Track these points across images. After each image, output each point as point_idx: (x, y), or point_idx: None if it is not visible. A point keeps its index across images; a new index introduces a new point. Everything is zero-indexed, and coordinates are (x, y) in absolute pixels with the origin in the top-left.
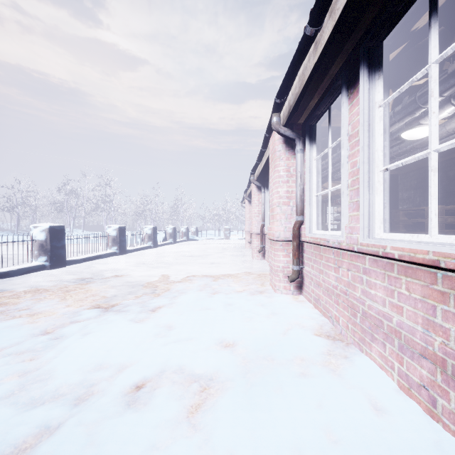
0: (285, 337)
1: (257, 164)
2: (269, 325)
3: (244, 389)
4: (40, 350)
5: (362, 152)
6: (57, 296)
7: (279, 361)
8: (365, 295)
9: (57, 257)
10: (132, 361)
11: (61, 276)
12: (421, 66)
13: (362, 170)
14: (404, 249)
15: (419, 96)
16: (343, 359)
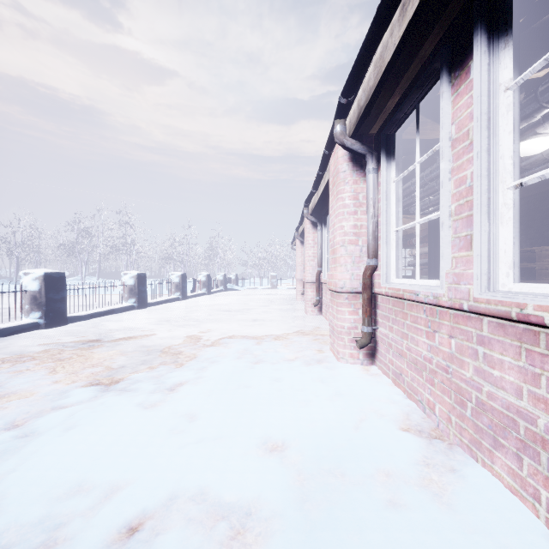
0: (358, 434)
1: (313, 193)
2: (333, 413)
3: (301, 535)
4: None
5: (477, 161)
6: (45, 368)
7: (353, 478)
8: (482, 376)
9: (55, 312)
10: (129, 479)
11: (57, 338)
12: (535, 56)
13: (477, 188)
14: None
15: (543, 91)
16: (450, 474)
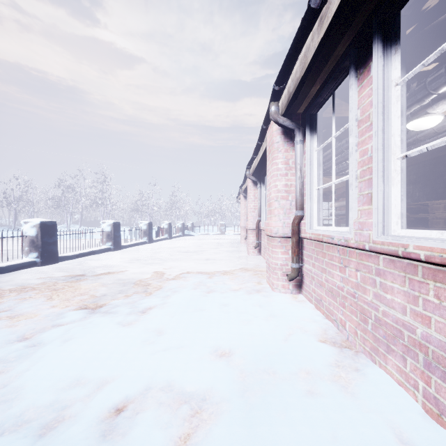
0: (287, 344)
1: (253, 158)
2: (268, 329)
3: (242, 413)
4: (12, 360)
5: (375, 137)
6: (43, 296)
7: (282, 375)
8: (379, 299)
9: (49, 253)
10: (114, 375)
11: (51, 273)
12: (427, 52)
13: (375, 158)
14: (433, 249)
15: (430, 81)
16: (354, 372)
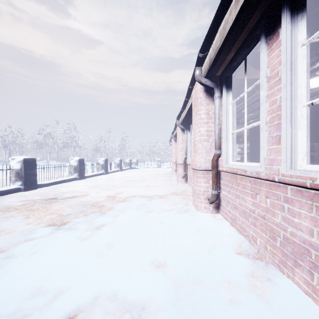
0: (210, 256)
1: (182, 111)
2: (195, 243)
3: None
4: None
5: (284, 89)
6: (22, 215)
7: (208, 285)
8: (287, 222)
9: (30, 181)
10: (69, 285)
11: (31, 197)
12: (315, 29)
13: (284, 106)
14: None
15: None
16: (267, 282)
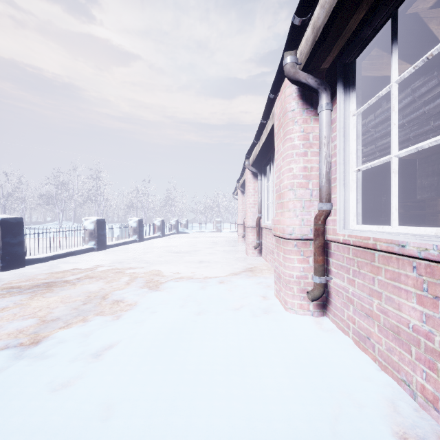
0: None
1: (254, 144)
2: (296, 404)
3: None
4: None
5: None
6: None
7: None
8: None
9: (12, 255)
10: None
11: (7, 282)
12: None
13: None
14: None
15: None
16: None
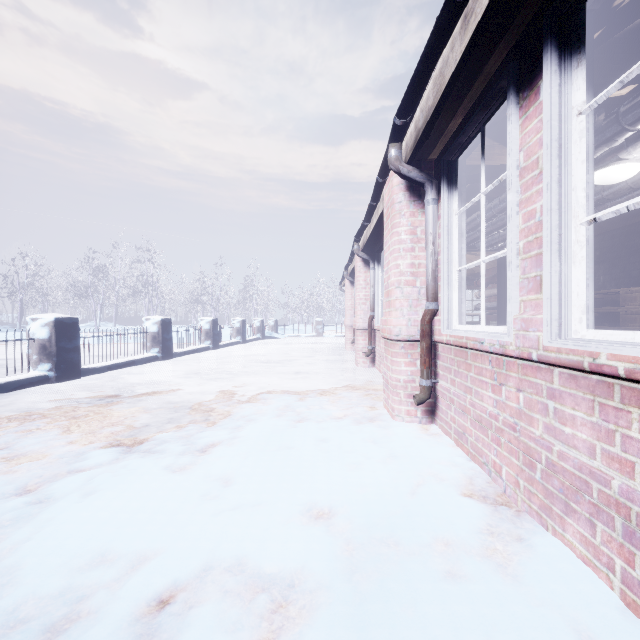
0: (414, 500)
1: (364, 226)
2: (386, 477)
3: (349, 608)
4: (6, 525)
5: (547, 193)
6: (58, 427)
7: (408, 548)
8: (553, 434)
9: (68, 363)
10: (157, 548)
11: (70, 394)
12: (619, 71)
13: (547, 224)
14: (639, 360)
15: (625, 111)
16: (516, 543)
